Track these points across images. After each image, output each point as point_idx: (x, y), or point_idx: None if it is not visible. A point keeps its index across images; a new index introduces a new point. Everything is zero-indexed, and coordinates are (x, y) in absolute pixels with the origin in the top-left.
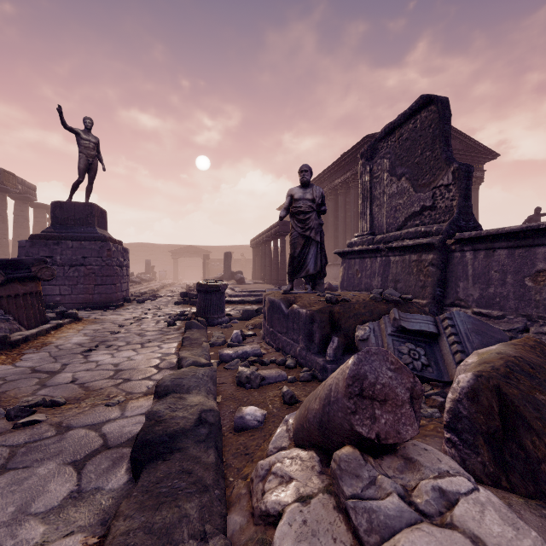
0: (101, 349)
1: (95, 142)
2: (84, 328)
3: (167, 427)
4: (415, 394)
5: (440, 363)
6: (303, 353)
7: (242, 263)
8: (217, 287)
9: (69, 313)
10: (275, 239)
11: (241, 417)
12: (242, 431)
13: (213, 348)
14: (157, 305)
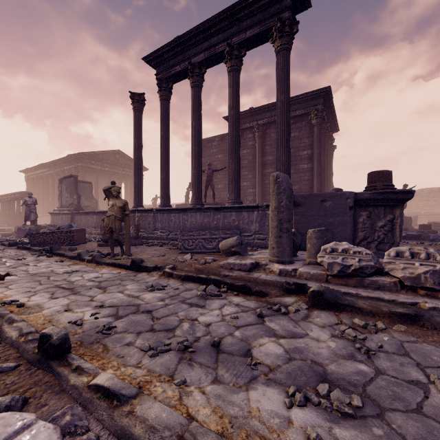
0: None
1: None
2: None
3: (1, 241)
4: (37, 230)
5: None
6: None
7: None
8: None
9: None
10: (19, 200)
11: None
12: None
13: None
14: None
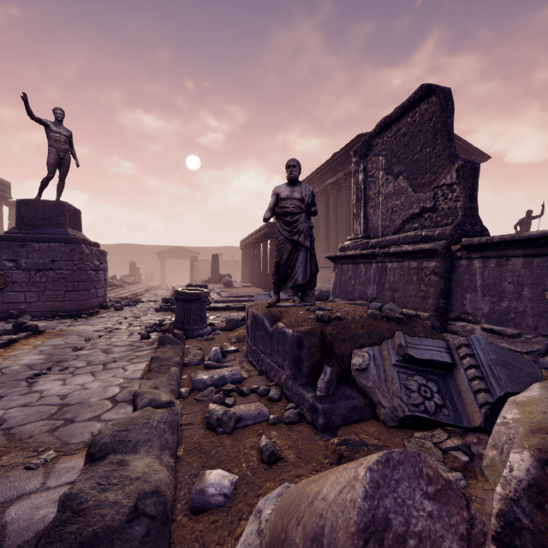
0: (53, 372)
1: (67, 135)
2: (42, 343)
3: (85, 526)
4: (474, 544)
5: (457, 403)
6: (289, 383)
7: (232, 264)
8: (198, 295)
9: (27, 326)
10: (265, 241)
11: (202, 491)
12: (202, 512)
13: (188, 369)
14: (136, 312)
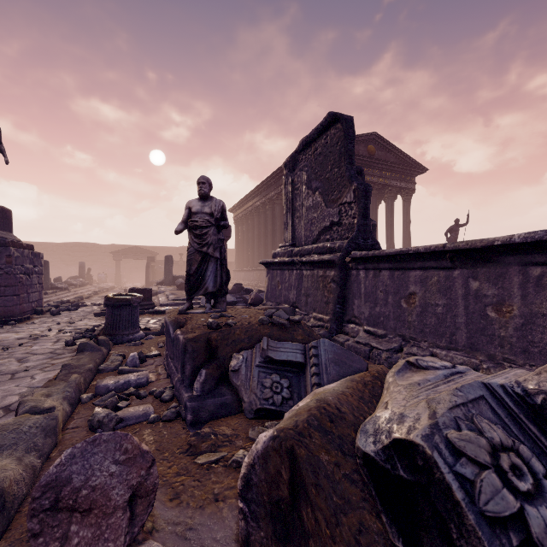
0: None
1: None
2: None
3: None
4: (144, 491)
5: (303, 395)
6: (177, 385)
7: None
8: (128, 300)
9: None
10: None
11: None
12: None
13: (101, 375)
14: (73, 317)
